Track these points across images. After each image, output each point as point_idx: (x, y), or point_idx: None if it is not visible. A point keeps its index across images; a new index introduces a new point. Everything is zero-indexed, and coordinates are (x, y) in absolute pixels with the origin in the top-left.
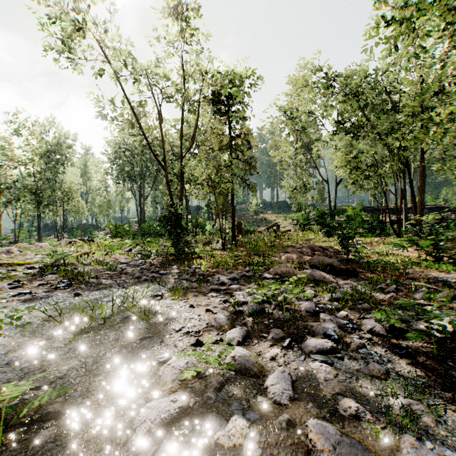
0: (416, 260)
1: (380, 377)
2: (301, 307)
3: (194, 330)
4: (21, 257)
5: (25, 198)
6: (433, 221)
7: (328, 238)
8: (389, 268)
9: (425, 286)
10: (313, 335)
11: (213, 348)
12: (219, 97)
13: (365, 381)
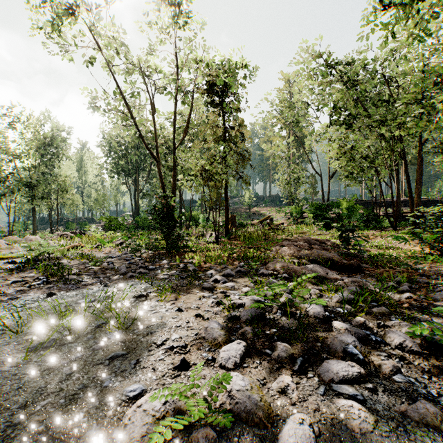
0: (418, 254)
1: (438, 428)
2: (308, 311)
3: (180, 344)
4: (7, 251)
5: (19, 191)
6: (438, 213)
7: (322, 231)
8: (395, 264)
9: (441, 284)
10: (328, 352)
11: (202, 372)
12: (213, 87)
13: (419, 434)
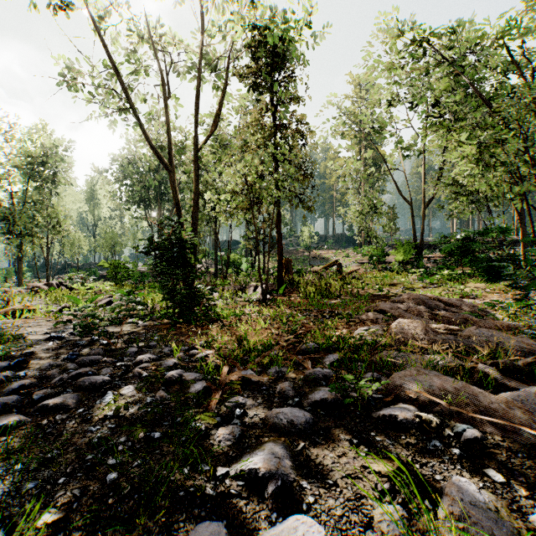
0: None
1: None
2: None
3: None
4: None
5: None
6: None
7: (424, 282)
8: None
9: None
10: None
11: None
12: (258, 53)
13: None
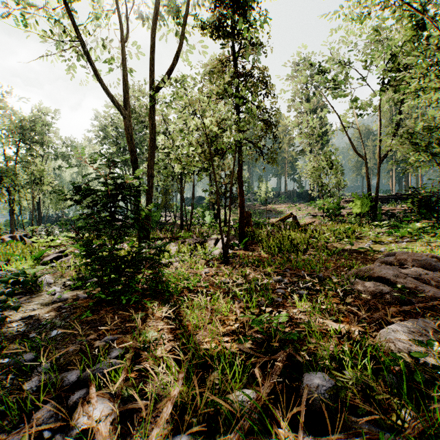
0: None
1: None
2: None
3: None
4: None
5: None
6: None
7: (391, 235)
8: None
9: None
10: None
11: None
12: None
13: None
